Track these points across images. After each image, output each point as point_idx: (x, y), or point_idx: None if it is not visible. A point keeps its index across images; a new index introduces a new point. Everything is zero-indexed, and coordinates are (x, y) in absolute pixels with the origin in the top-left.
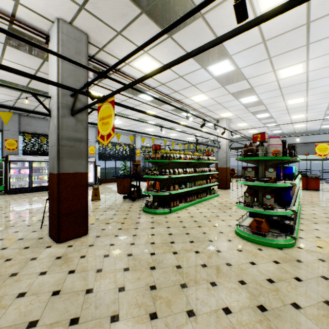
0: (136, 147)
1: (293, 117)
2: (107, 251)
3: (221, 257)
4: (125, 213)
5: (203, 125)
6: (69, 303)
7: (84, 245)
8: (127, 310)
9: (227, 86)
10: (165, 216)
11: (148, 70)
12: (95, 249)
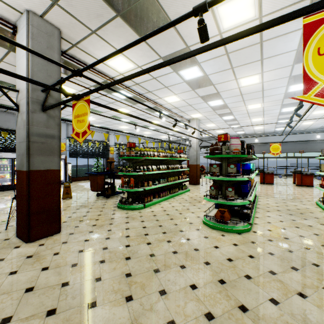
0: (110, 145)
1: (253, 120)
2: (82, 247)
3: (190, 244)
4: (99, 210)
5: (175, 125)
6: (45, 297)
7: (57, 243)
8: (104, 296)
9: (197, 90)
10: (139, 211)
11: (123, 70)
12: (69, 246)
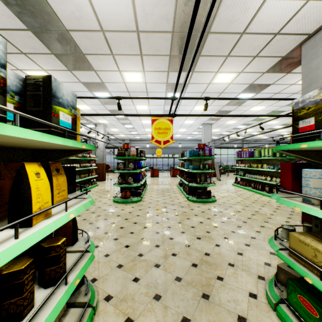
0: None
1: (146, 130)
2: None
3: (107, 211)
4: None
5: (90, 132)
6: None
7: None
8: None
9: (106, 105)
10: None
11: None
12: None
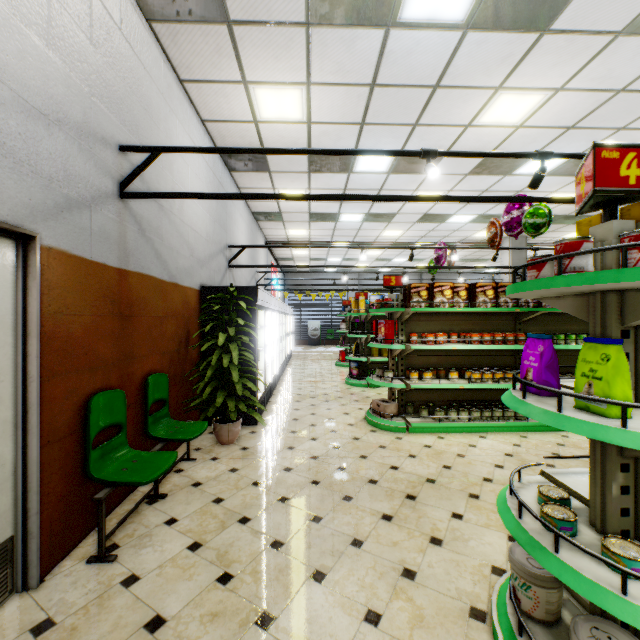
0: None
1: None
2: None
3: None
4: None
5: None
6: None
7: None
8: None
9: None
10: None
11: None
12: None
